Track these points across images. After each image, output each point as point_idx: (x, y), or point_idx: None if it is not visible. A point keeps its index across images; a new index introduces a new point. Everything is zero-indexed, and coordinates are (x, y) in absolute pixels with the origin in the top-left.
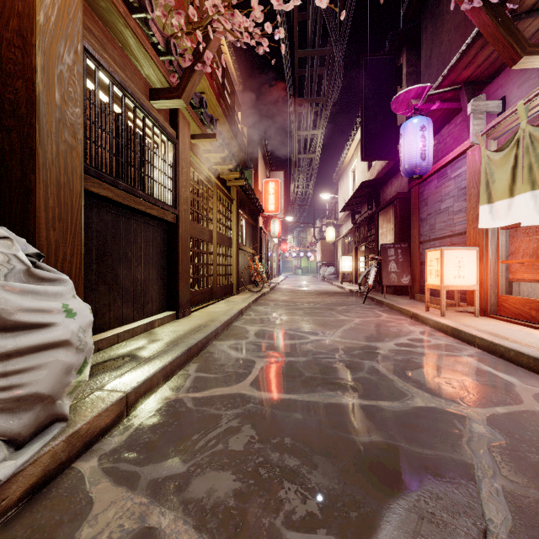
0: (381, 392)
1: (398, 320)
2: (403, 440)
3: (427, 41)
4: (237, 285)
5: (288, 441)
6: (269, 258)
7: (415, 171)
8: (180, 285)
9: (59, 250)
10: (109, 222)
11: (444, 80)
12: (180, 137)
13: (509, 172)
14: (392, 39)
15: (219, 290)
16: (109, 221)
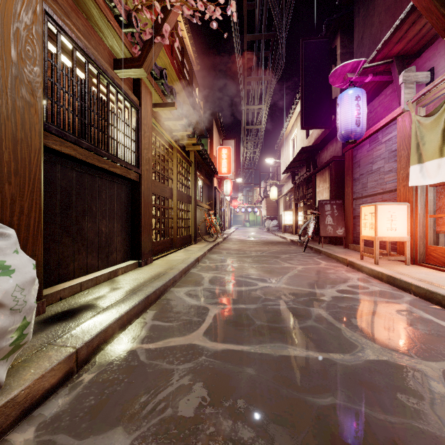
0: (331, 343)
1: (336, 267)
2: (363, 402)
3: (359, 24)
4: (194, 236)
5: (241, 404)
6: (223, 212)
7: (351, 136)
8: (143, 237)
9: (15, 204)
10: (73, 179)
11: (377, 54)
12: (143, 104)
13: (439, 134)
14: (328, 24)
15: (179, 240)
16: (74, 178)
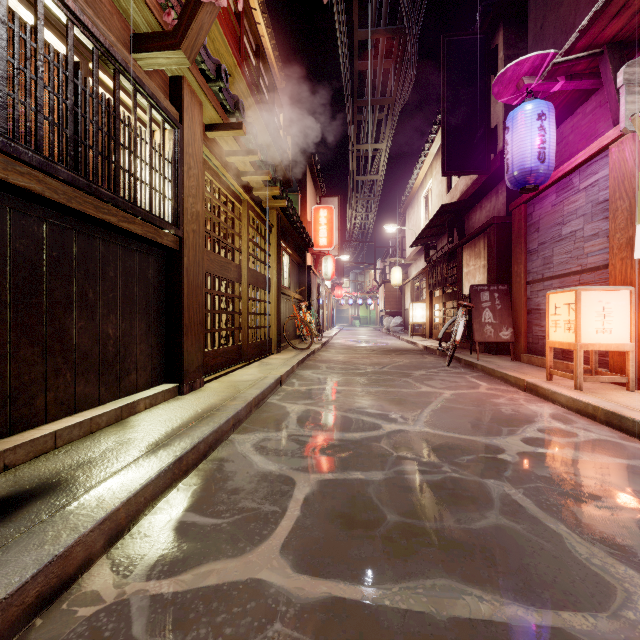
0: (553, 578)
1: (507, 393)
2: None
3: (537, 6)
4: (277, 341)
5: None
6: (321, 305)
7: (529, 179)
8: (186, 344)
9: None
10: (43, 239)
11: (580, 38)
12: (186, 121)
13: None
14: (484, 10)
15: (251, 348)
16: (45, 237)
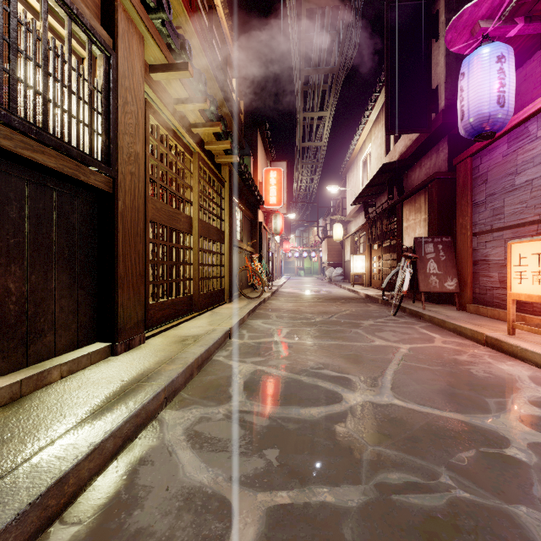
0: None
1: (466, 348)
2: None
3: None
4: (229, 291)
5: None
6: (271, 258)
7: (487, 125)
8: (120, 298)
9: None
10: None
11: None
12: (120, 49)
13: None
14: None
15: (202, 298)
16: None
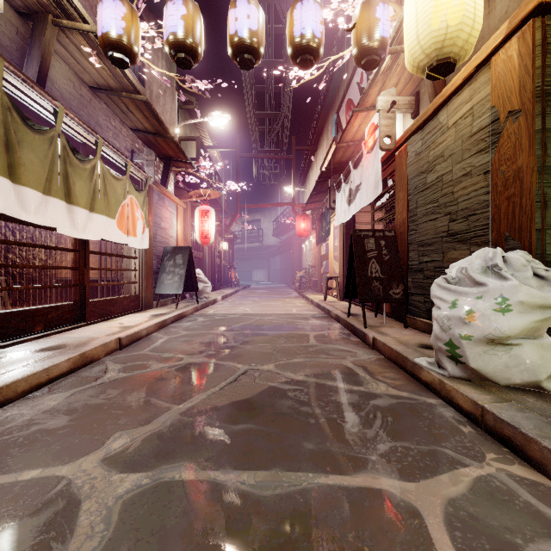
0: (169, 503)
1: None
2: (212, 427)
3: None
4: None
5: (311, 420)
6: None
7: None
8: None
9: None
10: None
11: None
12: None
13: None
14: None
15: None
16: None
